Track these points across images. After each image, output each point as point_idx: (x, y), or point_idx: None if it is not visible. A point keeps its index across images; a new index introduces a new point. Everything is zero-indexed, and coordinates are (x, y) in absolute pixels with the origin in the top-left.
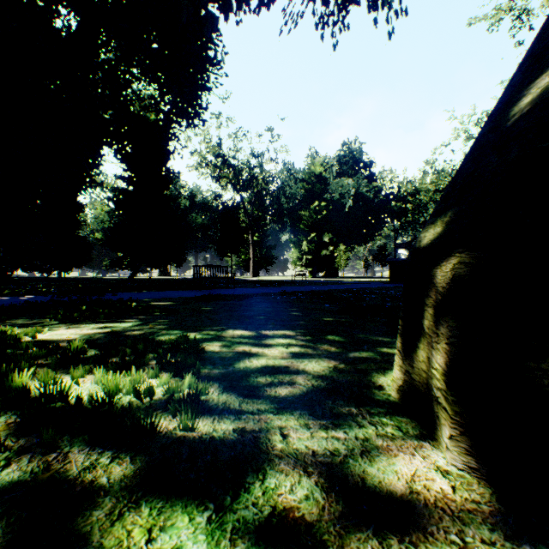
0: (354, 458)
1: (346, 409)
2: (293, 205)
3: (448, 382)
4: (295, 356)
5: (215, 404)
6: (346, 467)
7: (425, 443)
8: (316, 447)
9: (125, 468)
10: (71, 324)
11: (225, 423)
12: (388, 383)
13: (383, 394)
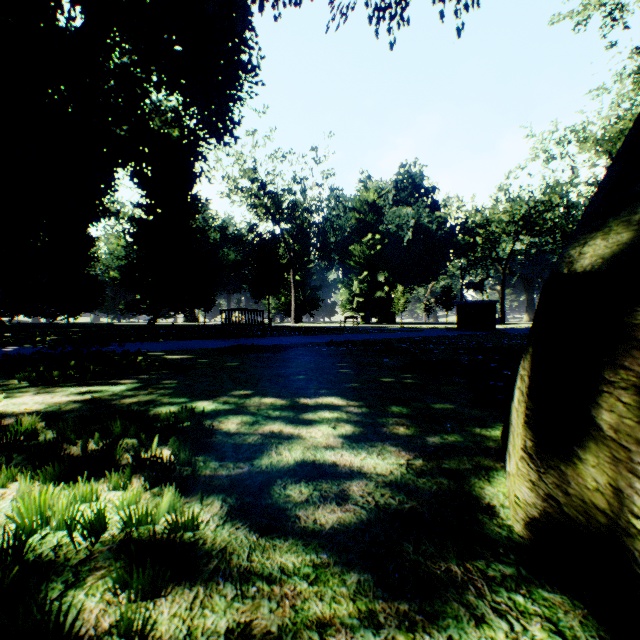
0: None
1: (443, 568)
2: (342, 238)
3: None
4: (346, 443)
5: (206, 553)
6: None
7: None
8: None
9: None
10: (44, 388)
11: (213, 610)
12: (500, 499)
13: (500, 526)
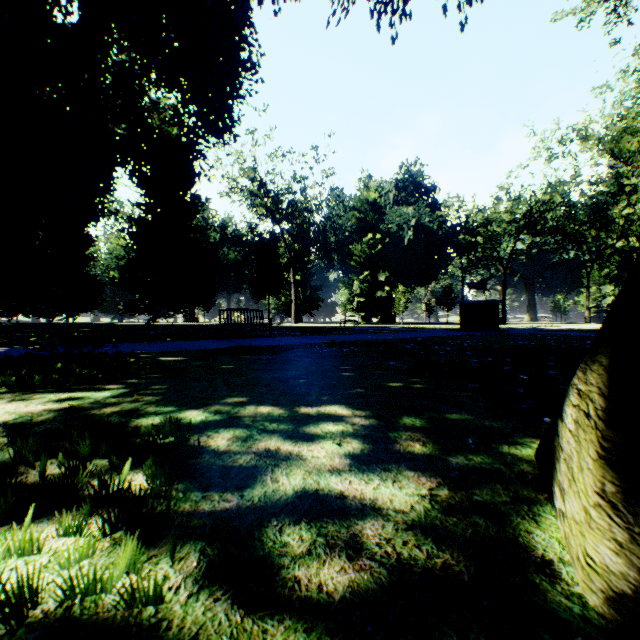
0: None
1: None
2: (343, 238)
3: None
4: (355, 465)
5: None
6: None
7: None
8: None
9: None
10: (21, 394)
11: None
12: (556, 550)
13: (568, 597)
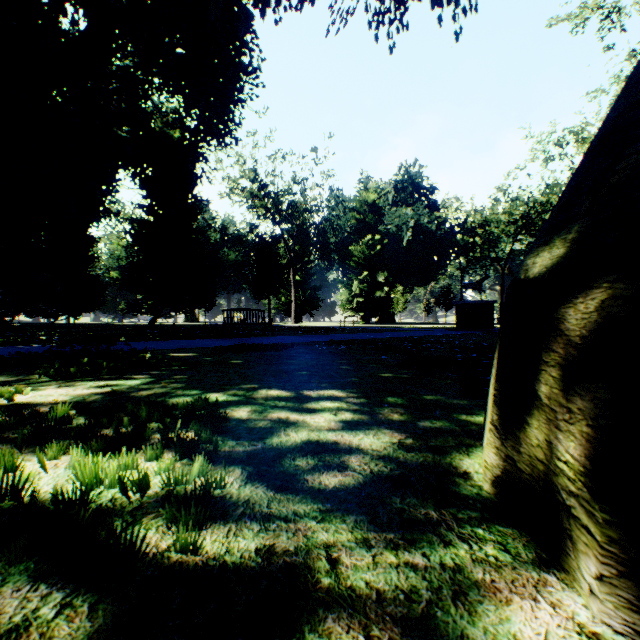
0: (444, 607)
1: (423, 512)
2: (342, 239)
3: (594, 488)
4: (346, 426)
5: (234, 503)
6: (433, 628)
7: (550, 577)
8: (383, 584)
9: (76, 630)
10: (64, 382)
11: (244, 537)
12: (475, 467)
13: (472, 486)
